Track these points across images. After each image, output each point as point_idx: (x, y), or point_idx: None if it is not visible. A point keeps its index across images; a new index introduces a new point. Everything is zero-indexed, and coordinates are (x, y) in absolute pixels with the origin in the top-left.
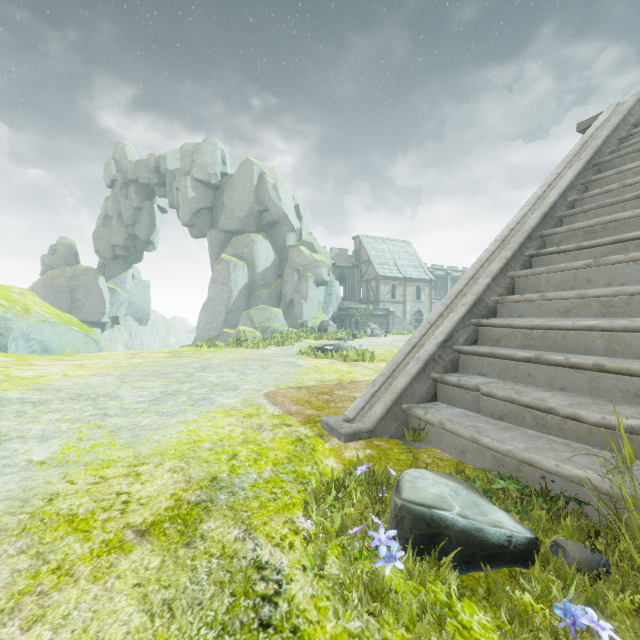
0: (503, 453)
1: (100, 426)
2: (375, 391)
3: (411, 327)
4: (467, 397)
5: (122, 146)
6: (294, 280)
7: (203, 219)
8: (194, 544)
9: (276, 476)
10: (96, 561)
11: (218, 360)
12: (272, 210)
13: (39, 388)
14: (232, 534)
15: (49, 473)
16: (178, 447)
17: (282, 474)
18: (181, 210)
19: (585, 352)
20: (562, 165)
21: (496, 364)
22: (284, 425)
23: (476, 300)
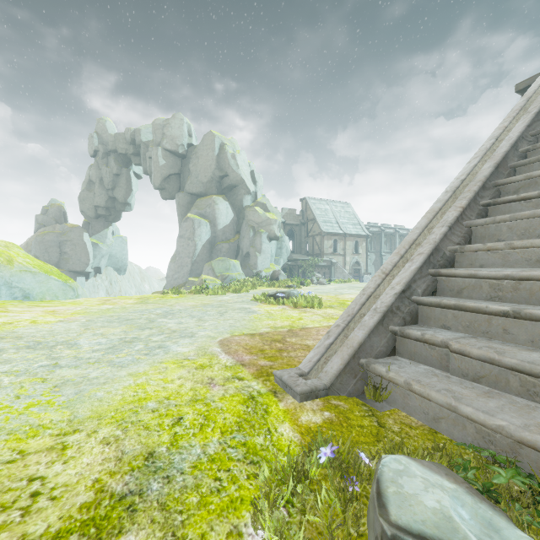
0: (493, 428)
1: (45, 380)
2: (330, 343)
3: (350, 276)
4: (433, 353)
5: (103, 121)
6: (250, 235)
7: (172, 183)
8: None
9: (223, 451)
10: None
11: (180, 306)
12: (231, 175)
13: (0, 336)
14: None
15: None
16: (120, 407)
17: (230, 448)
18: (153, 176)
19: None
20: (508, 119)
21: (463, 317)
22: (236, 378)
23: (433, 249)
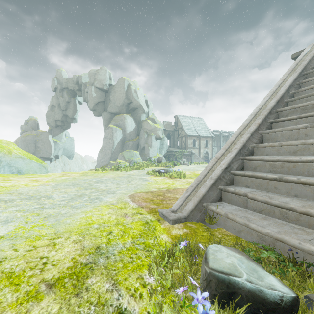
0: (264, 234)
1: (39, 214)
2: (188, 195)
3: (203, 160)
4: (240, 199)
5: (60, 71)
6: (145, 137)
7: (100, 107)
8: (81, 294)
9: (133, 246)
10: (18, 307)
11: (106, 177)
12: (134, 102)
13: (10, 192)
14: (105, 287)
15: (4, 244)
16: (79, 227)
17: (136, 244)
18: (89, 102)
19: (308, 175)
20: (285, 75)
21: (255, 181)
22: (138, 214)
23: (242, 146)
